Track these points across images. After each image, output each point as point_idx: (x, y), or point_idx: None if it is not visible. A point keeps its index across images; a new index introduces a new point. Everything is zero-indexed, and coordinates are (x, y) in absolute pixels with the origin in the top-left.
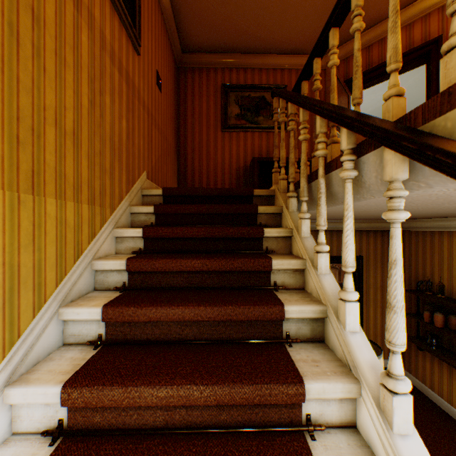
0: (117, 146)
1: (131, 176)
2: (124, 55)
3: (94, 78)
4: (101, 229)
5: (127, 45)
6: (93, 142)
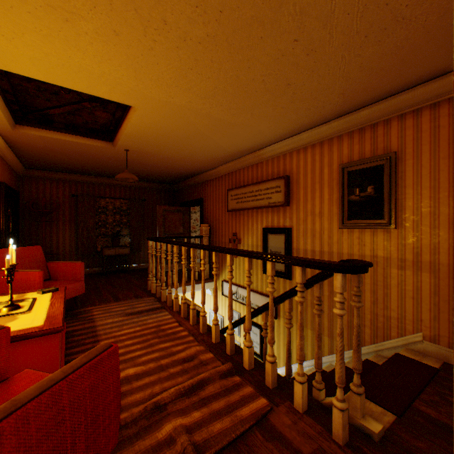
0: None
1: (380, 331)
2: (366, 247)
3: (332, 280)
4: None
5: (372, 237)
6: (331, 309)
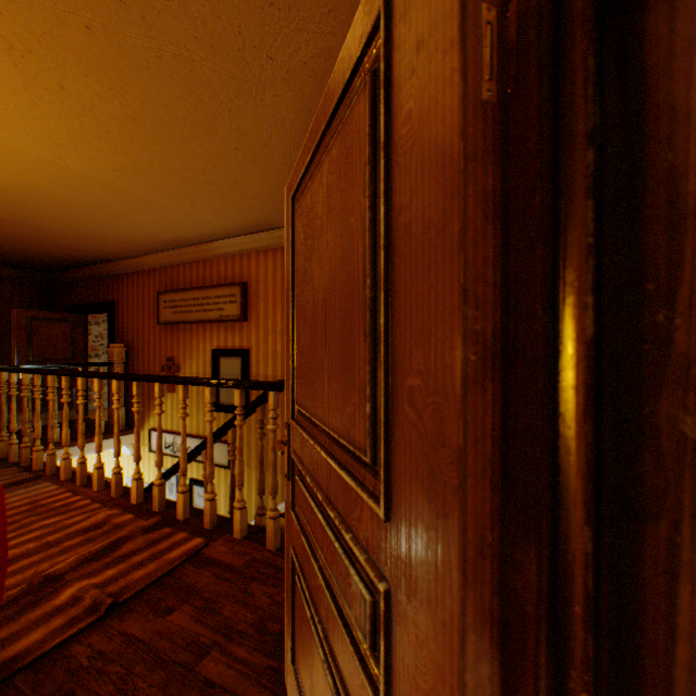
0: None
1: None
2: None
3: None
4: None
5: None
6: None
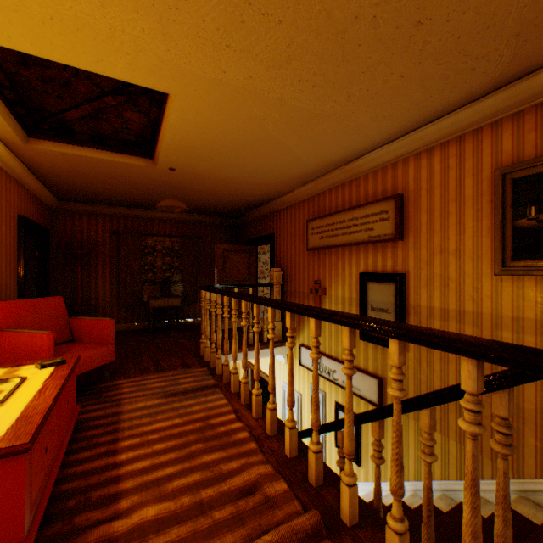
0: (531, 413)
1: None
2: None
3: None
4: (492, 478)
5: None
6: None
